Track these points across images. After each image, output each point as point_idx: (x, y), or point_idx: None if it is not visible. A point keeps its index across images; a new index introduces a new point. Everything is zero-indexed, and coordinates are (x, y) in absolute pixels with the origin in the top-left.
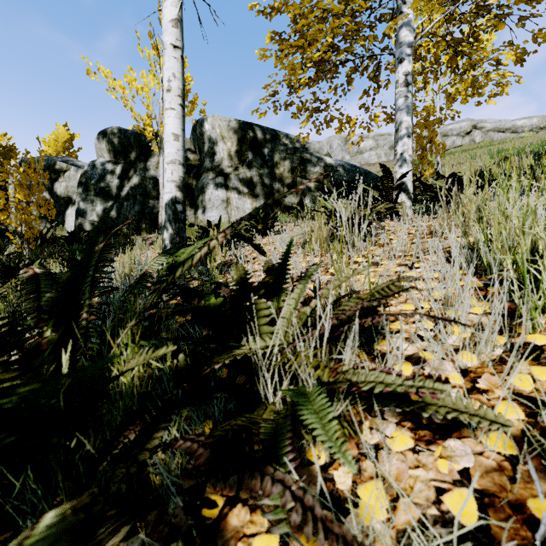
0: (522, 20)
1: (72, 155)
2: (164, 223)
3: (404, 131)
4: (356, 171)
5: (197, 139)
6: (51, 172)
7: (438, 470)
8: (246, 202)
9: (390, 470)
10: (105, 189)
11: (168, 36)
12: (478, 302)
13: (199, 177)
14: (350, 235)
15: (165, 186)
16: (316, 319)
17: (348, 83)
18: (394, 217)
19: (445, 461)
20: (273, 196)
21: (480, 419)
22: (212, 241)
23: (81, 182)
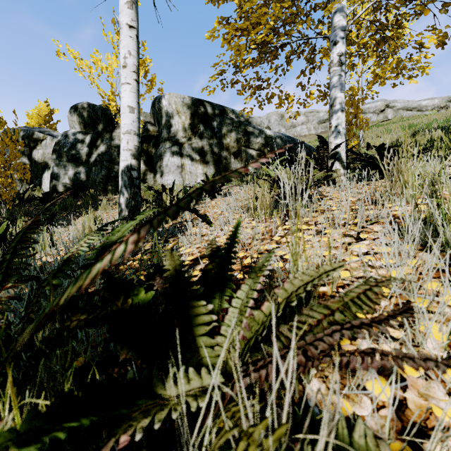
0: (445, 6)
1: (51, 127)
2: (120, 188)
3: (338, 106)
4: (291, 142)
5: (156, 113)
6: (30, 141)
7: None
8: (198, 168)
9: None
10: (76, 156)
11: (124, 16)
12: None
13: (157, 145)
14: (293, 202)
15: (121, 154)
16: None
17: (287, 63)
18: (331, 183)
19: None
20: (221, 163)
21: None
22: (118, 245)
23: (55, 149)
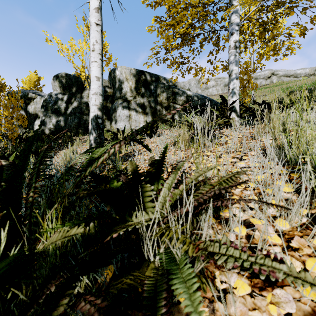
0: (304, 9)
1: (39, 89)
2: (90, 130)
3: (234, 76)
4: (205, 99)
5: (112, 80)
6: (26, 99)
7: (270, 313)
8: (140, 117)
9: (236, 315)
10: (57, 109)
11: (93, 18)
12: (290, 188)
13: (113, 102)
14: (202, 138)
15: (91, 108)
16: (182, 196)
17: (200, 47)
18: (228, 127)
19: (274, 306)
20: (156, 114)
21: (302, 281)
22: (111, 148)
23: (43, 105)
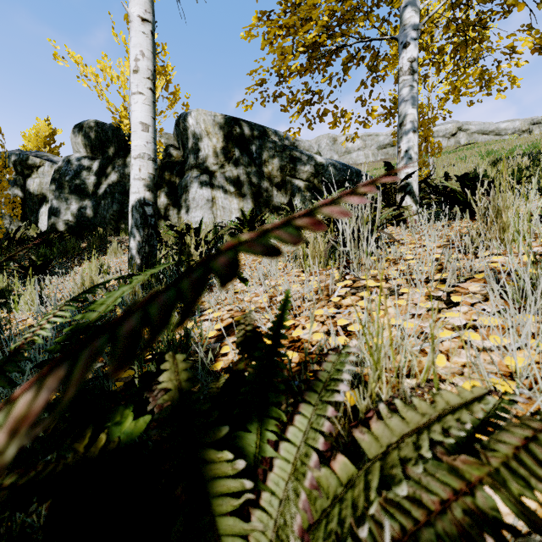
0: None
1: (53, 151)
2: (130, 228)
3: (409, 125)
4: (347, 171)
5: (180, 134)
6: (23, 168)
7: None
8: (232, 202)
9: None
10: (80, 187)
11: (135, 6)
12: None
13: (182, 174)
14: (355, 249)
15: (131, 185)
16: None
17: (344, 71)
18: (401, 224)
19: None
20: (261, 196)
21: None
22: None
23: (54, 178)
